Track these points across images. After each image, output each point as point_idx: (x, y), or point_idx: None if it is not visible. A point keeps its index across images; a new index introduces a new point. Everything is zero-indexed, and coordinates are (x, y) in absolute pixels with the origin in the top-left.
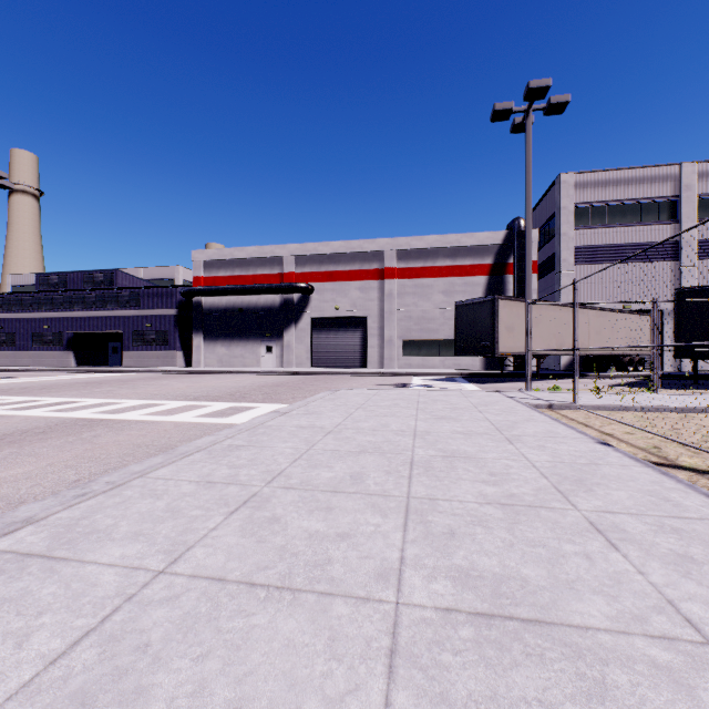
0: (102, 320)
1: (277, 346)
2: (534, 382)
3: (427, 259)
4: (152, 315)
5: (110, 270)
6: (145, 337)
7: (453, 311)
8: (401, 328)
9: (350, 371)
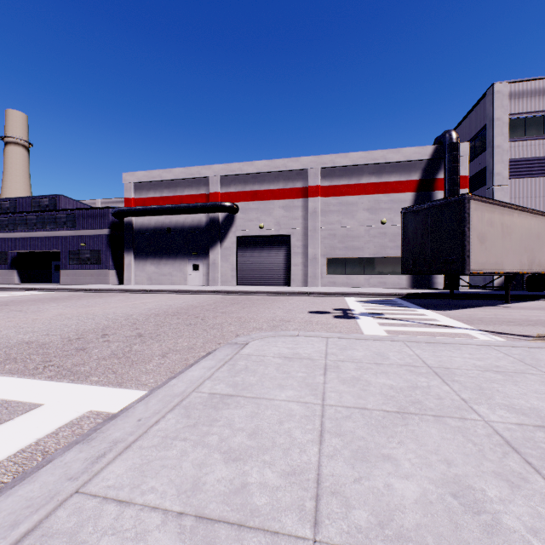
0: (42, 240)
1: (203, 264)
2: (506, 308)
3: (351, 177)
4: (86, 235)
5: (54, 195)
6: (81, 256)
7: (378, 229)
8: (325, 246)
9: (274, 290)
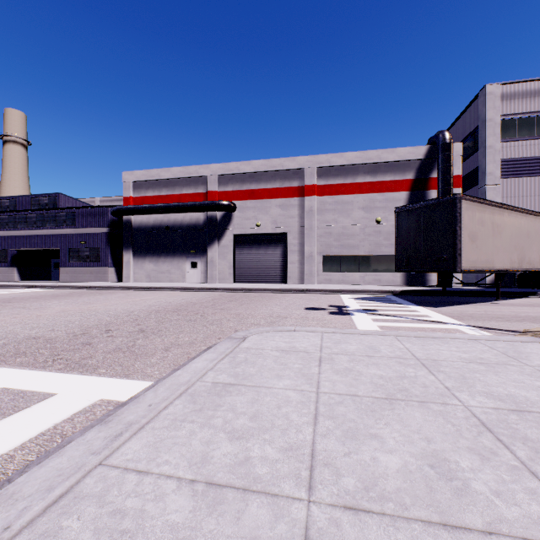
0: (42, 238)
1: (201, 262)
2: (496, 304)
3: (346, 176)
4: (86, 233)
5: (53, 194)
6: (80, 254)
7: (373, 227)
8: (321, 244)
9: (271, 288)
